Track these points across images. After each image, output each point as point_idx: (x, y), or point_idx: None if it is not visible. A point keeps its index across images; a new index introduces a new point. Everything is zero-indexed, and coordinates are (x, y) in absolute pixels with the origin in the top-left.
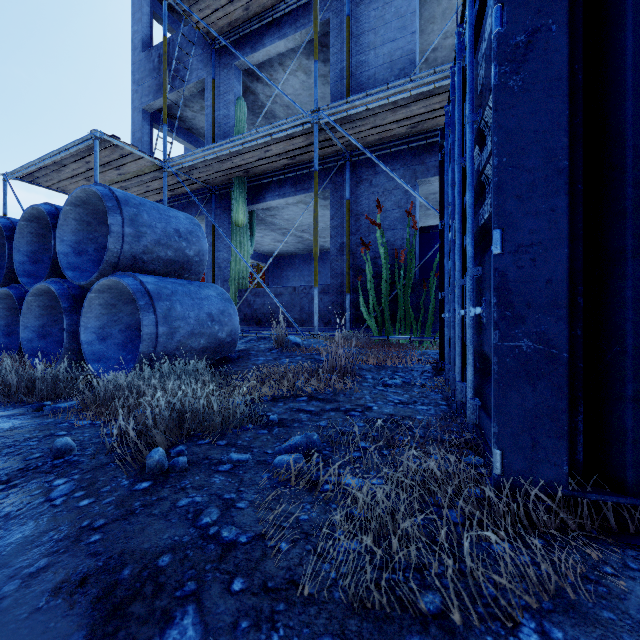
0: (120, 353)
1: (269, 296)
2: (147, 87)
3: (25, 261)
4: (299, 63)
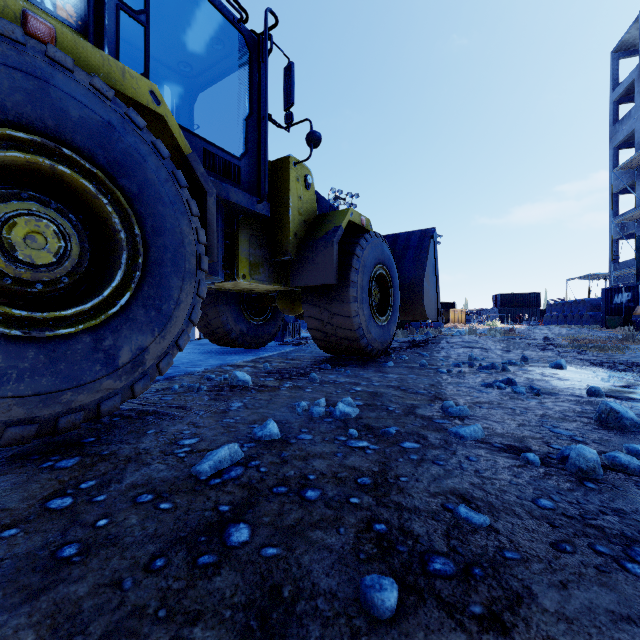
0: (589, 325)
1: None
2: (614, 231)
3: (573, 309)
4: None
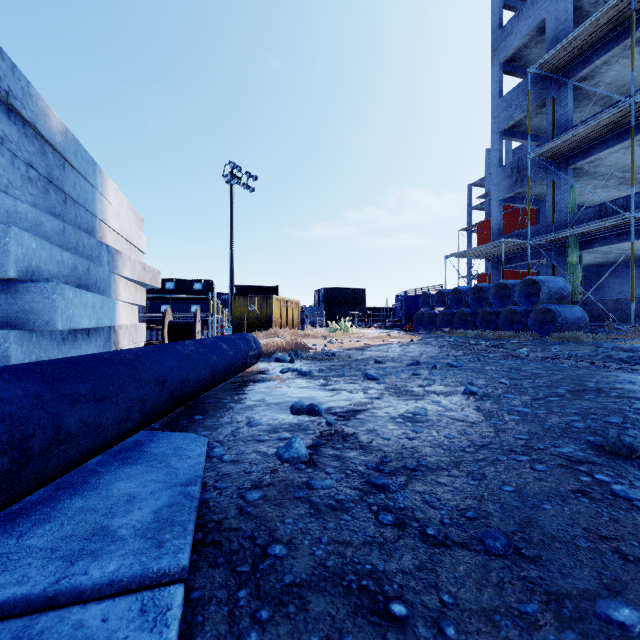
0: (538, 330)
1: (596, 305)
2: (502, 187)
3: (492, 299)
4: (620, 147)
